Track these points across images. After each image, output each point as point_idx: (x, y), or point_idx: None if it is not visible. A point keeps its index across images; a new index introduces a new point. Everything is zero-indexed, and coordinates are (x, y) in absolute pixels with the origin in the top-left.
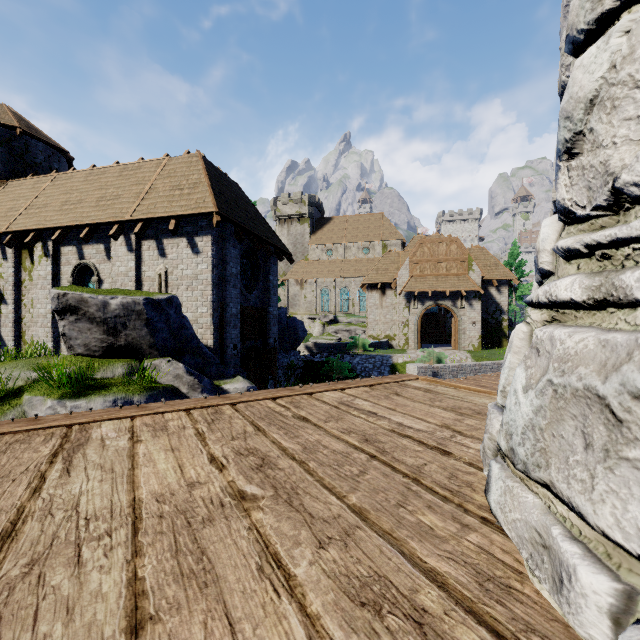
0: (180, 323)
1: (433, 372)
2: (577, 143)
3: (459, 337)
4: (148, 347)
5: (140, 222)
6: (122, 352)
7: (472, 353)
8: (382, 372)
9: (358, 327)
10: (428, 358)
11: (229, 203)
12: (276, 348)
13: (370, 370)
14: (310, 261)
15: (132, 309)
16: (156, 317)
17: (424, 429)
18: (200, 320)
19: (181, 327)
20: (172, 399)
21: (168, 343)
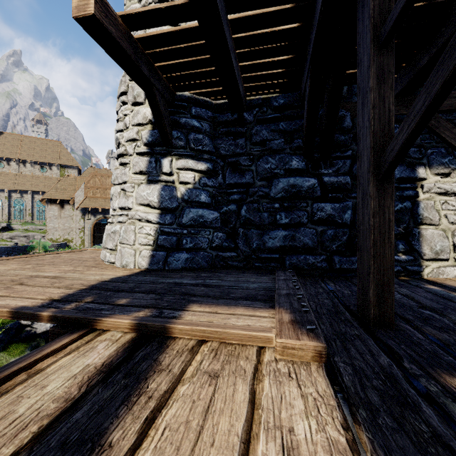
0: None
1: None
2: (112, 199)
3: None
4: None
5: None
6: None
7: None
8: None
9: (37, 233)
10: None
11: None
12: None
13: None
14: None
15: None
16: None
17: (89, 257)
18: None
19: None
20: None
21: None
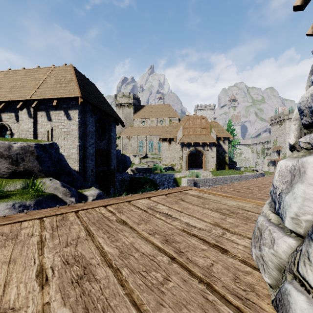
0: (58, 158)
1: (194, 182)
2: None
3: (206, 164)
4: (38, 172)
5: (36, 101)
6: (21, 175)
7: (212, 172)
8: (169, 182)
9: (157, 160)
10: (192, 175)
11: (88, 93)
12: (115, 171)
13: (163, 181)
14: (133, 127)
15: (27, 150)
16: (43, 154)
17: (204, 228)
18: (71, 156)
19: (59, 160)
20: (52, 201)
21: (51, 169)
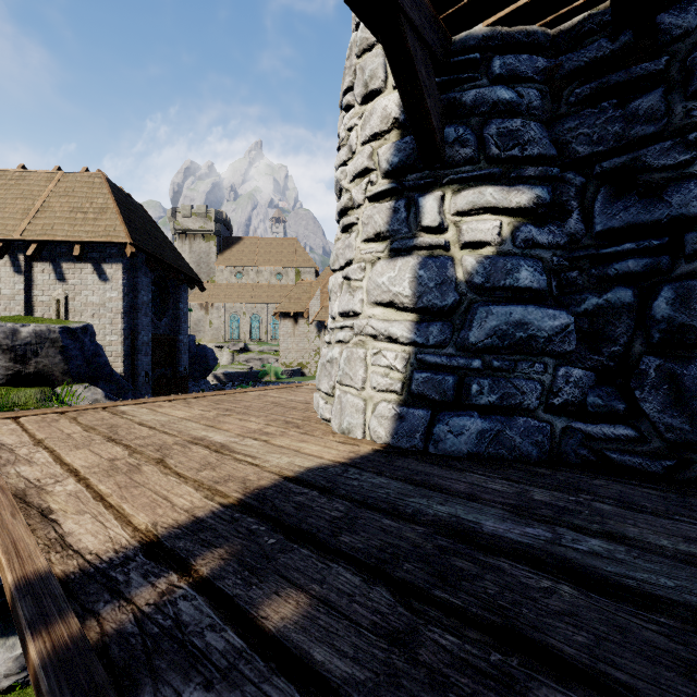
0: (94, 351)
1: None
2: (330, 299)
3: None
4: (61, 374)
5: (34, 243)
6: (30, 380)
7: None
8: None
9: (271, 355)
10: None
11: (139, 231)
12: (188, 376)
13: None
14: (217, 283)
15: (46, 337)
16: (71, 345)
17: (303, 399)
18: (109, 348)
19: (95, 355)
20: None
21: (82, 370)
